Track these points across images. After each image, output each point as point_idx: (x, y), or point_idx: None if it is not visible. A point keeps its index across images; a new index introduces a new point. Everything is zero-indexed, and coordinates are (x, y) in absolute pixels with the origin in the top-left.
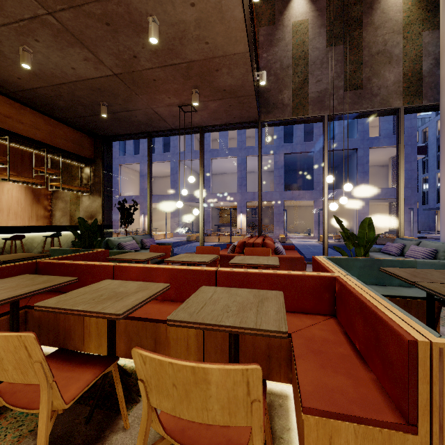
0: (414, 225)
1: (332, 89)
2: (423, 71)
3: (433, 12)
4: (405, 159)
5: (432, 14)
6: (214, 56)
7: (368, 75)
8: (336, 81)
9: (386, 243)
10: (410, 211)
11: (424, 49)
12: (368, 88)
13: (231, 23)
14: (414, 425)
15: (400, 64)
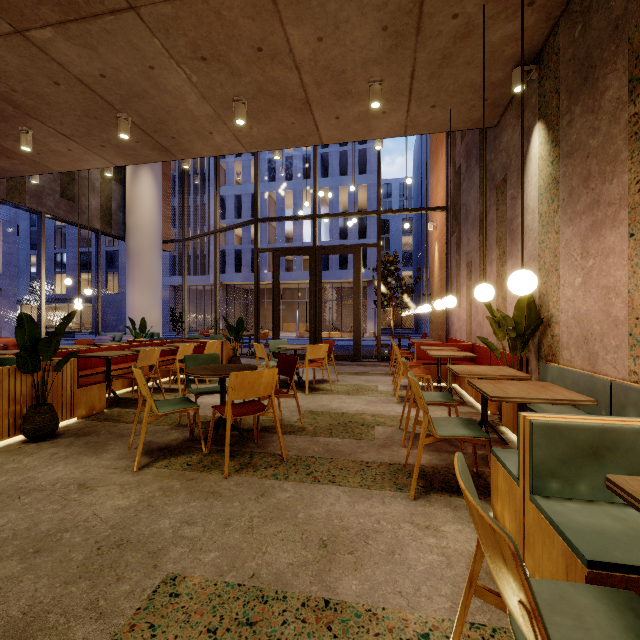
0: (14, 323)
1: (50, 189)
2: (113, 209)
3: (117, 170)
4: (3, 238)
5: (117, 172)
6: (27, 156)
7: (79, 193)
8: (53, 184)
9: (98, 336)
10: (9, 305)
11: (113, 193)
12: (79, 204)
13: (75, 164)
14: None
15: (100, 196)
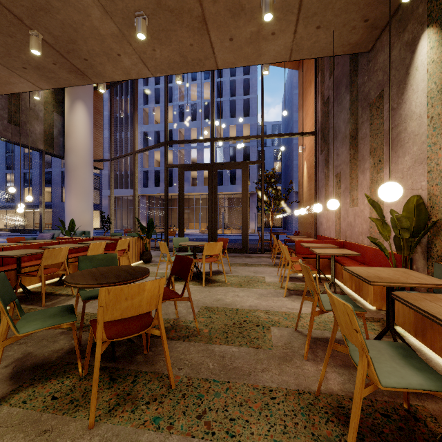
0: None
1: None
2: (54, 134)
3: (58, 104)
4: None
5: (58, 105)
6: None
7: (25, 120)
8: (2, 111)
9: (41, 234)
10: None
11: (54, 122)
12: (25, 129)
13: (5, 87)
14: (129, 251)
15: (43, 123)
